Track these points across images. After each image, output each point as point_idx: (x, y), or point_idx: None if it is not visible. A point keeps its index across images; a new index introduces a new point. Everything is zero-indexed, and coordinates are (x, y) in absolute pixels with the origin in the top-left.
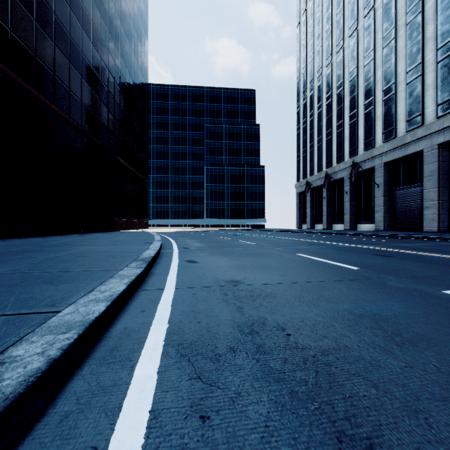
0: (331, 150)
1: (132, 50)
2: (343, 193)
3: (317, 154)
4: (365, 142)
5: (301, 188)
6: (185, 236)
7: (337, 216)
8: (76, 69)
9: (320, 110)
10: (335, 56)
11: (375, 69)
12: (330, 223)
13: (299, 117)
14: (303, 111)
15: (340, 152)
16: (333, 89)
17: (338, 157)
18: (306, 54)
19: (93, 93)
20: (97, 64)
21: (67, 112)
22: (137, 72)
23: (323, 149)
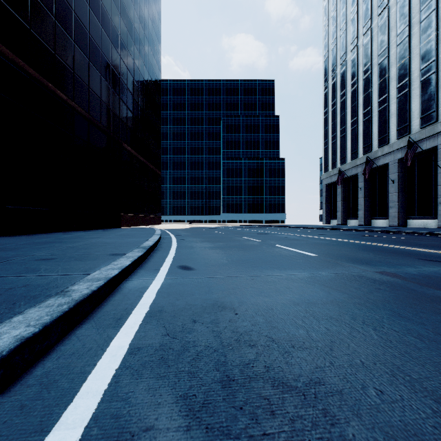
0: (370, 131)
1: (142, 28)
2: (386, 182)
3: (351, 138)
4: (423, 116)
5: (329, 179)
6: (197, 235)
7: (377, 210)
8: (65, 30)
9: (355, 87)
10: (376, 20)
11: (439, 21)
12: (369, 219)
13: (327, 100)
14: (332, 92)
15: (384, 133)
16: (373, 59)
17: (381, 139)
18: (337, 26)
19: (91, 64)
20: (96, 31)
21: (51, 80)
22: (148, 53)
23: (358, 132)
